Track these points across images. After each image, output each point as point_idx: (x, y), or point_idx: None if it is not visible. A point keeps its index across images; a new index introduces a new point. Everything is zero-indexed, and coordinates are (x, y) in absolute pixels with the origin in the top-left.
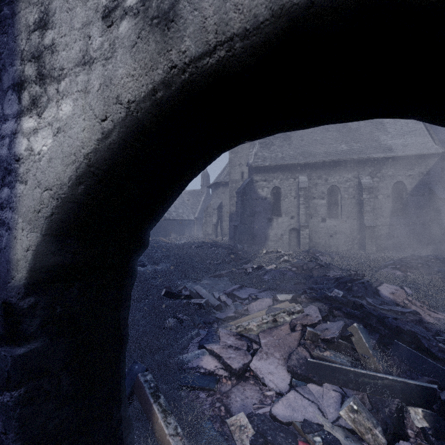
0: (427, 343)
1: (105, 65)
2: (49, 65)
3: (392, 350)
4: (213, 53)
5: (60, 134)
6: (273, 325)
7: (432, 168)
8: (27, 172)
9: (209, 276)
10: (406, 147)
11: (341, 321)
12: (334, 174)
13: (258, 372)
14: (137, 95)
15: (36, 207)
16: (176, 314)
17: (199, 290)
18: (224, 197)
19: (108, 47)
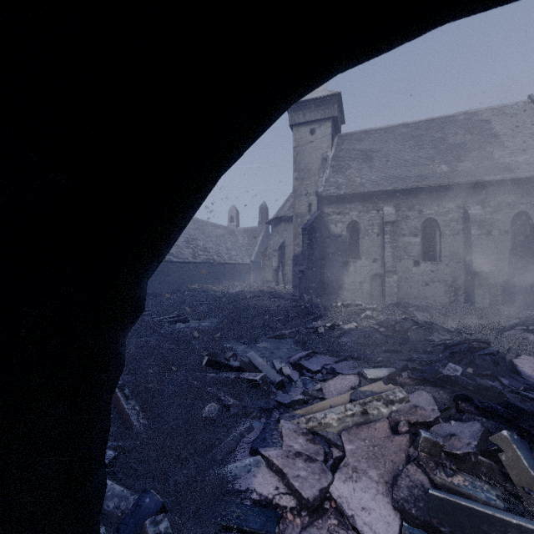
0: None
1: None
2: None
3: None
4: None
5: None
6: (362, 419)
7: None
8: None
9: (268, 336)
10: (531, 165)
11: (475, 422)
12: (431, 203)
13: (344, 504)
14: None
15: None
16: (221, 396)
17: (253, 359)
18: (287, 235)
19: None
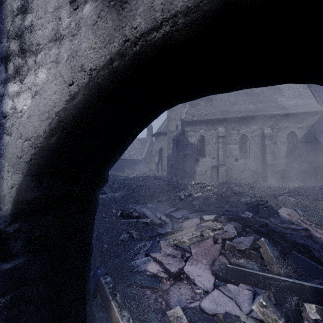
0: (317, 253)
1: (72, 40)
2: (29, 42)
3: (291, 259)
4: (160, 28)
5: (37, 96)
6: (201, 238)
7: (316, 122)
8: (12, 126)
9: (153, 201)
10: (297, 106)
11: (251, 236)
12: (244, 126)
13: (190, 274)
14: (97, 64)
15: (18, 154)
16: (129, 230)
17: (145, 212)
18: (164, 143)
19: (74, 26)
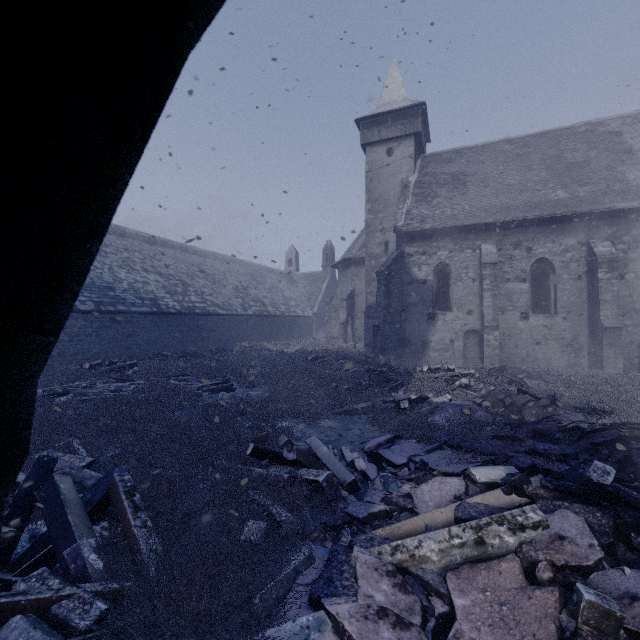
0: None
1: None
2: None
3: None
4: None
5: None
6: (476, 551)
7: None
8: None
9: (334, 412)
10: None
11: None
12: (544, 239)
13: None
14: None
15: None
16: (268, 507)
17: (315, 447)
18: (358, 281)
19: None
